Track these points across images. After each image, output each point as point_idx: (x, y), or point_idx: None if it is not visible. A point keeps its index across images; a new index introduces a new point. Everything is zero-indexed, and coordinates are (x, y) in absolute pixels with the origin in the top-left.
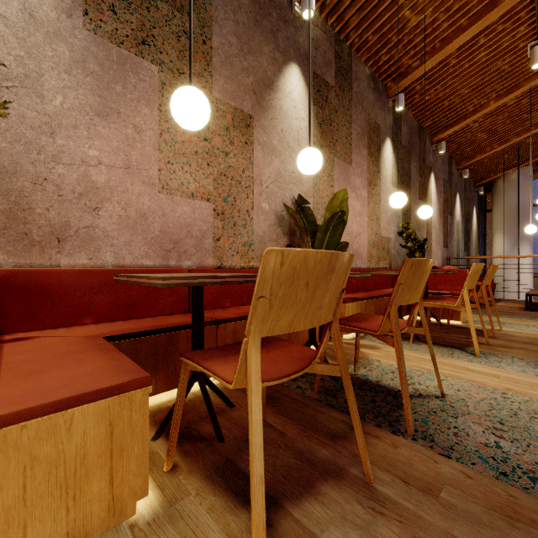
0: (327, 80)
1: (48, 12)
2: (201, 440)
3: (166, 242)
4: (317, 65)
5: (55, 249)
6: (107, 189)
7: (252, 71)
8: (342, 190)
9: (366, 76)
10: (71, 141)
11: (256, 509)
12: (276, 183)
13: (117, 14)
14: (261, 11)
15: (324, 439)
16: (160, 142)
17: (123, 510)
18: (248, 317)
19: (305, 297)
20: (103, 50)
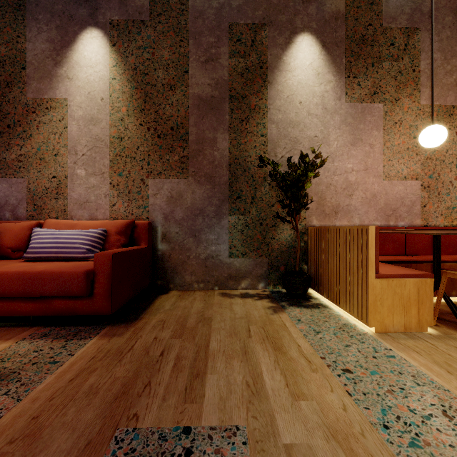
0: None
1: (331, 103)
2: (446, 320)
3: (387, 210)
4: None
5: (333, 217)
6: (355, 184)
7: (455, 69)
8: None
9: None
10: (340, 163)
11: None
12: None
13: (360, 85)
14: None
15: None
16: (384, 149)
17: (422, 327)
18: None
19: None
20: (354, 109)
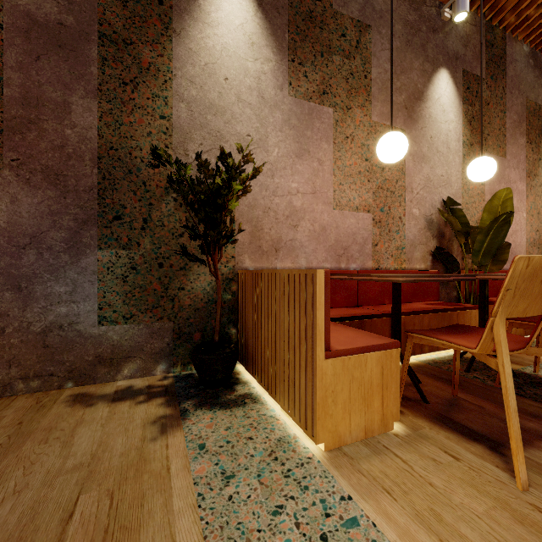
0: (477, 74)
1: (270, 91)
2: (408, 399)
3: (338, 249)
4: (466, 63)
5: (274, 256)
6: (302, 211)
7: (404, 88)
8: (504, 189)
9: (523, 55)
10: (282, 179)
11: (514, 428)
12: (426, 189)
13: (307, 77)
14: (411, 30)
15: (526, 416)
16: (335, 169)
17: (387, 424)
18: (496, 303)
19: (538, 290)
20: (300, 108)
